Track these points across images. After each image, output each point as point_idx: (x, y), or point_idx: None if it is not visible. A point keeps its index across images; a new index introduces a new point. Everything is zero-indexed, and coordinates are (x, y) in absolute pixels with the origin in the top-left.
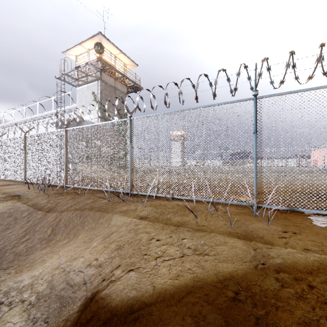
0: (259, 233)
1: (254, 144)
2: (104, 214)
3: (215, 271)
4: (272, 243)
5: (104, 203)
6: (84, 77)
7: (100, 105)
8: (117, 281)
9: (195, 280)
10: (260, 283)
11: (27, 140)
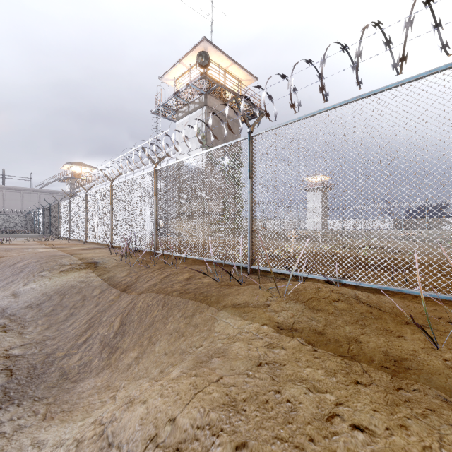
0: None
1: None
2: (203, 308)
3: None
4: None
5: (206, 284)
6: (185, 106)
7: (205, 141)
8: None
9: None
10: None
11: (113, 191)
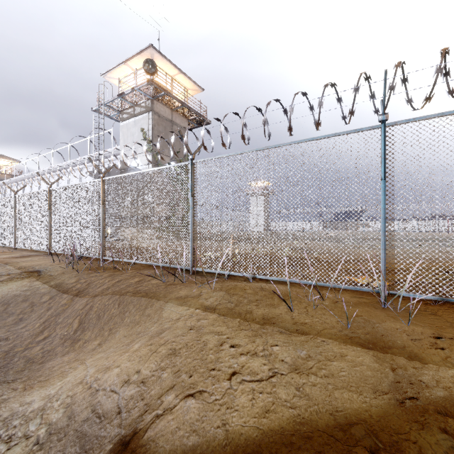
0: (396, 339)
1: (382, 197)
2: (154, 301)
3: (330, 408)
4: (421, 359)
5: (155, 285)
6: (130, 108)
7: (151, 146)
8: (167, 416)
9: (296, 424)
10: (416, 439)
11: (52, 195)
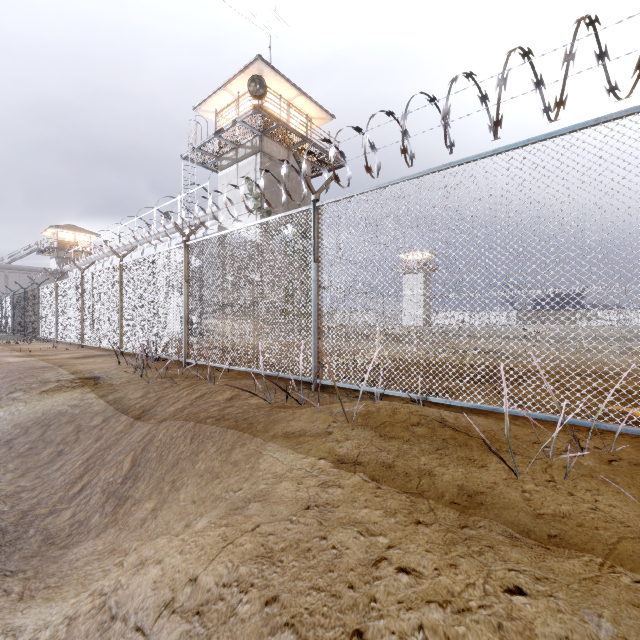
0: None
1: None
2: (246, 439)
3: None
4: None
5: (253, 406)
6: (231, 151)
7: (260, 202)
8: None
9: None
10: None
11: (124, 272)
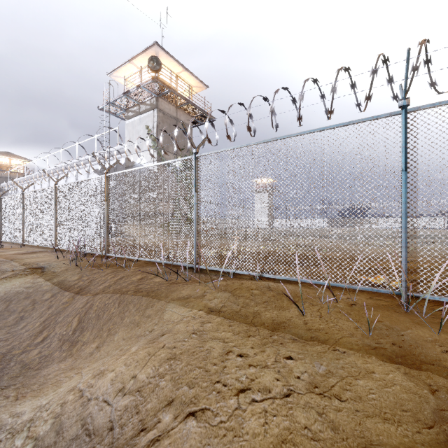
0: (428, 351)
1: (402, 190)
2: (155, 301)
3: (362, 444)
4: None
5: (157, 283)
6: (135, 106)
7: (156, 143)
8: (163, 444)
9: None
10: None
11: (58, 192)
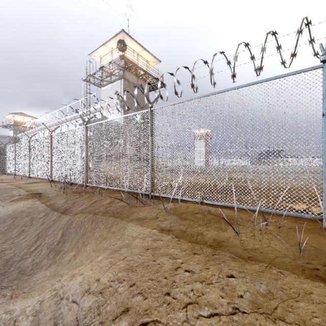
0: None
1: (324, 131)
2: (118, 221)
3: None
4: None
5: (121, 206)
6: (108, 77)
7: (123, 104)
8: None
9: None
10: None
11: (53, 139)
